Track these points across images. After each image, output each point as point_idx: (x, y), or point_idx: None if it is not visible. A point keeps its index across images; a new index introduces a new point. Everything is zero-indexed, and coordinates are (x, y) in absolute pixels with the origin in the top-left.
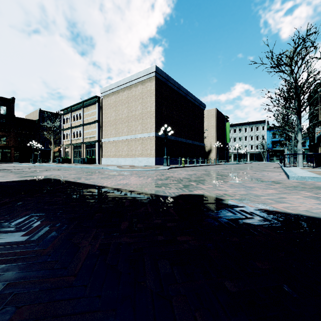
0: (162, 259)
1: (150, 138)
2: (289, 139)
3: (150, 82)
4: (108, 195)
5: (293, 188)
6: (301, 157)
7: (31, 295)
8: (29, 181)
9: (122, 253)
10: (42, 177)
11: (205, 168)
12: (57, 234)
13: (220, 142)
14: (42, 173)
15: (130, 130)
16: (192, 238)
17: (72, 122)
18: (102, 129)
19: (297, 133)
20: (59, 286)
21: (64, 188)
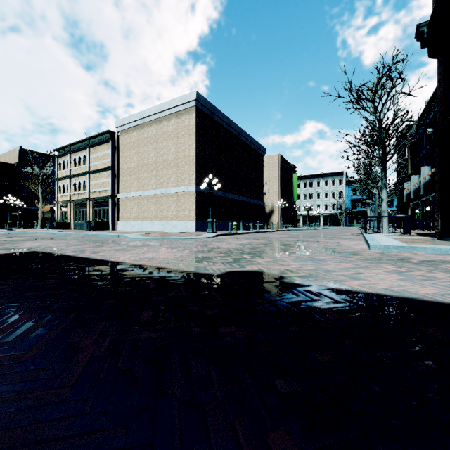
0: (197, 357)
1: (188, 193)
2: (372, 197)
3: (189, 114)
4: (125, 274)
5: (374, 261)
6: (386, 221)
7: (4, 417)
8: (3, 257)
9: (141, 352)
10: (24, 250)
11: (264, 236)
12: (45, 332)
13: (286, 200)
14: (24, 244)
15: (160, 182)
16: (239, 329)
17: (72, 168)
18: (118, 180)
19: (382, 189)
20: (46, 402)
21: (59, 266)
